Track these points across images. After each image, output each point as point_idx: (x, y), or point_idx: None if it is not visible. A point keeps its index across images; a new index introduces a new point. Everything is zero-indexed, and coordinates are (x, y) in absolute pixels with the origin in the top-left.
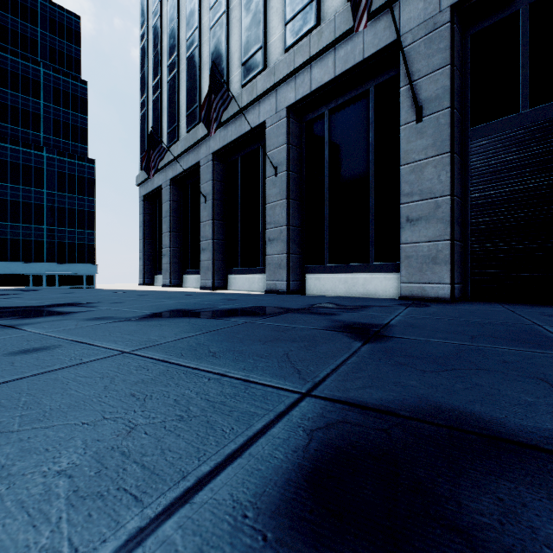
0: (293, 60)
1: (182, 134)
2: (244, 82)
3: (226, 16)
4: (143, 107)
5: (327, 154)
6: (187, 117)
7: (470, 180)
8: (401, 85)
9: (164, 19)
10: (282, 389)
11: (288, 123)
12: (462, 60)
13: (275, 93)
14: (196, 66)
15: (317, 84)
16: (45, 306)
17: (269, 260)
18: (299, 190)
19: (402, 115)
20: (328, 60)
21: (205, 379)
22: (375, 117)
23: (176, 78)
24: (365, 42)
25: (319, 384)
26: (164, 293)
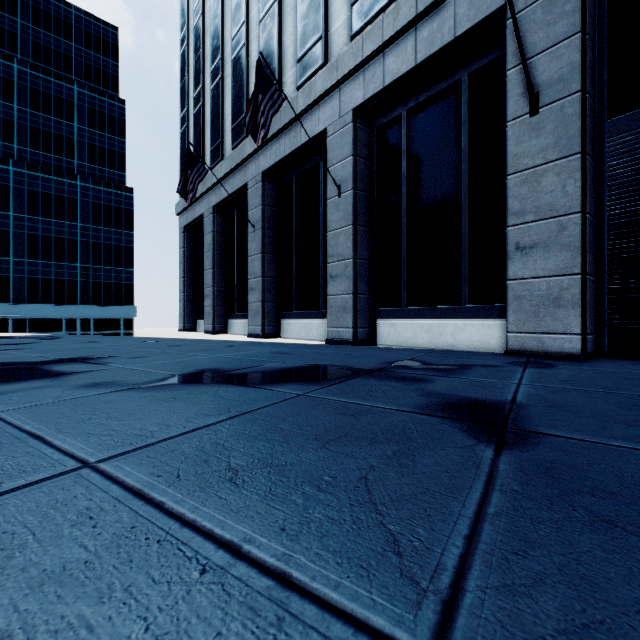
0: (361, 49)
1: (227, 152)
2: (300, 83)
3: (279, 5)
4: (183, 123)
5: (405, 166)
6: (232, 131)
7: (607, 191)
8: (508, 67)
9: (207, 17)
10: (366, 629)
11: (354, 129)
12: (595, 28)
13: (338, 93)
14: (243, 68)
15: (392, 76)
16: (45, 362)
17: (330, 302)
18: (368, 214)
19: (509, 107)
20: (407, 44)
21: (194, 571)
22: (469, 116)
23: (220, 85)
24: (458, 16)
25: (454, 610)
26: (202, 343)
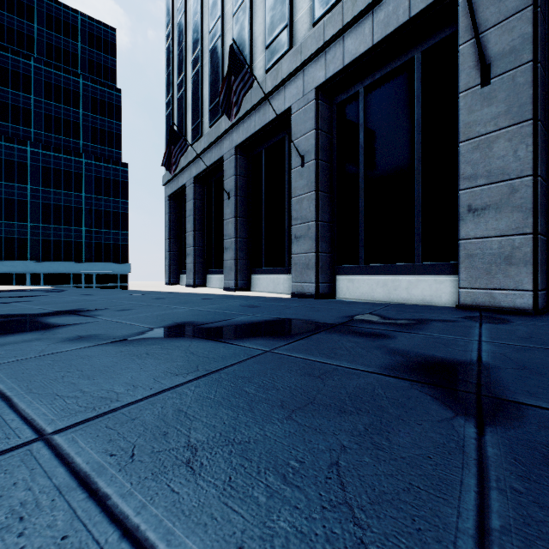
0: (322, 34)
1: (205, 129)
2: (269, 66)
3: None
4: (168, 106)
5: (362, 138)
6: (210, 112)
7: None
8: (460, 42)
9: (188, 14)
10: None
11: (316, 105)
12: (546, 2)
13: (302, 74)
14: (219, 57)
15: (351, 56)
16: (44, 314)
17: (295, 260)
18: (329, 181)
19: (461, 79)
20: (365, 26)
21: None
22: (422, 89)
23: (200, 72)
24: None
25: None
26: (183, 296)
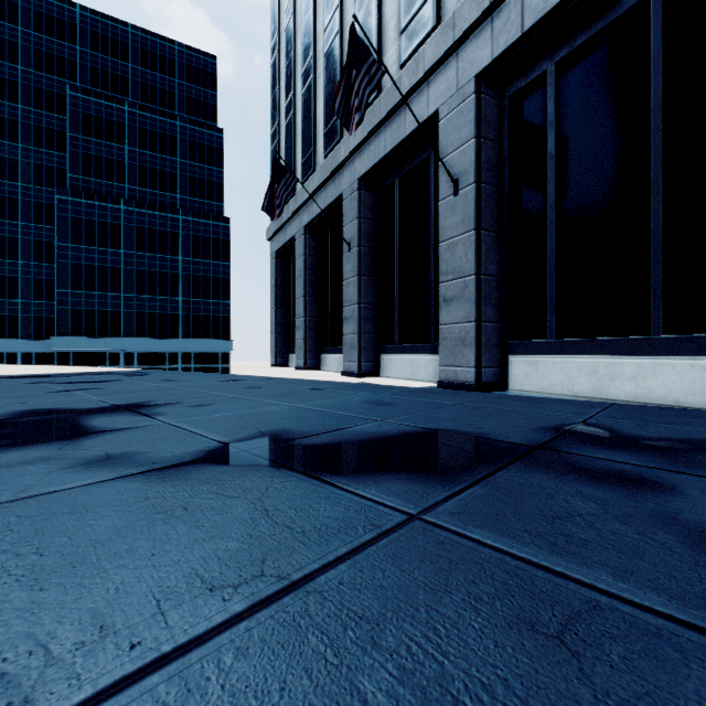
0: None
1: (319, 161)
2: (405, 58)
3: None
4: (274, 139)
5: (553, 142)
6: (324, 137)
7: None
8: None
9: (298, 15)
10: None
11: (477, 102)
12: None
13: (454, 60)
14: (336, 60)
15: (535, 15)
16: (94, 410)
17: (444, 333)
18: (497, 214)
19: None
20: None
21: None
22: (664, 47)
23: (312, 87)
24: None
25: None
26: (286, 383)
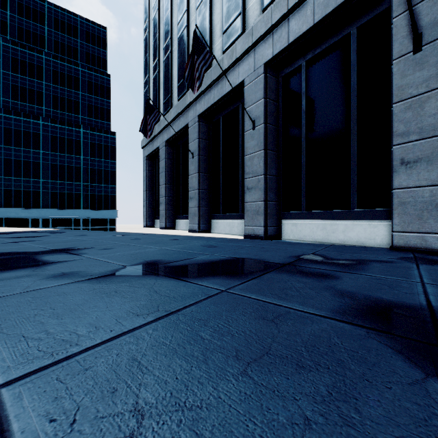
0: (270, 17)
1: (174, 102)
2: (225, 48)
3: None
4: (145, 85)
5: (304, 104)
6: (178, 88)
7: None
8: (393, 15)
9: (161, 11)
10: None
11: (265, 78)
12: None
13: (253, 53)
14: (185, 43)
15: (295, 35)
16: (41, 252)
17: (247, 207)
18: (276, 141)
19: (394, 48)
20: (307, 9)
21: None
22: (357, 60)
23: (170, 57)
24: None
25: None
26: (155, 236)
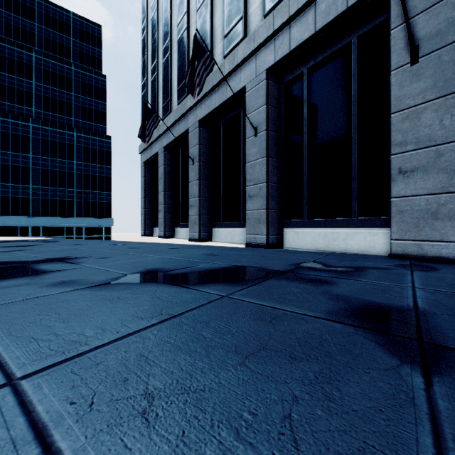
0: (272, 23)
1: (174, 107)
2: (226, 53)
3: None
4: (143, 88)
5: (306, 111)
6: (177, 92)
7: None
8: (392, 26)
9: (160, 11)
10: None
11: (267, 85)
12: None
13: (254, 58)
14: (185, 46)
15: (296, 42)
16: (36, 261)
17: (249, 215)
18: (278, 148)
19: (393, 59)
20: (308, 16)
21: None
22: (358, 69)
23: (169, 59)
24: None
25: None
26: (154, 245)
